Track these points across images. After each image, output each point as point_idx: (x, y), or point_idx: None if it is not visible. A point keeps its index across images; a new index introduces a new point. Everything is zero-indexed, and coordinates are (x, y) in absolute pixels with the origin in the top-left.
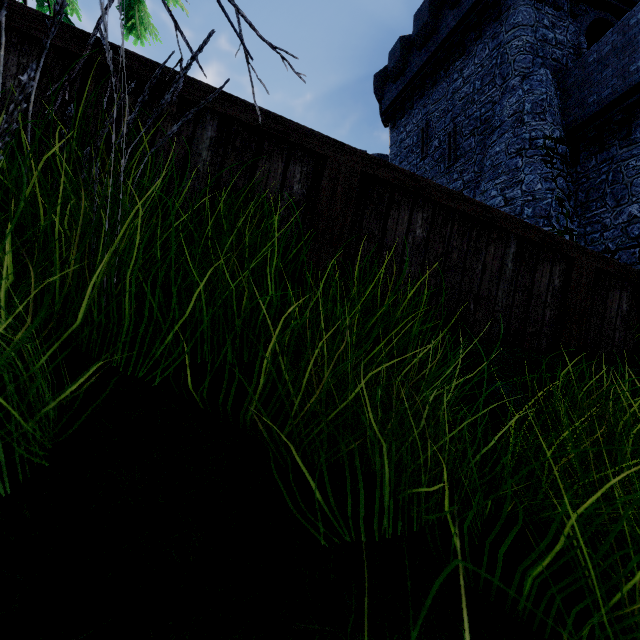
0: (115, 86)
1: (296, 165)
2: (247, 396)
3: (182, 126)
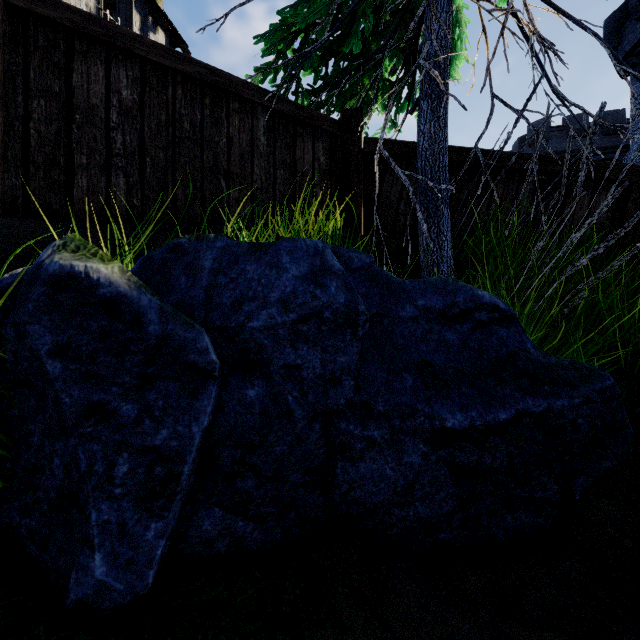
0: (466, 173)
1: (601, 195)
2: (632, 364)
3: (508, 187)
